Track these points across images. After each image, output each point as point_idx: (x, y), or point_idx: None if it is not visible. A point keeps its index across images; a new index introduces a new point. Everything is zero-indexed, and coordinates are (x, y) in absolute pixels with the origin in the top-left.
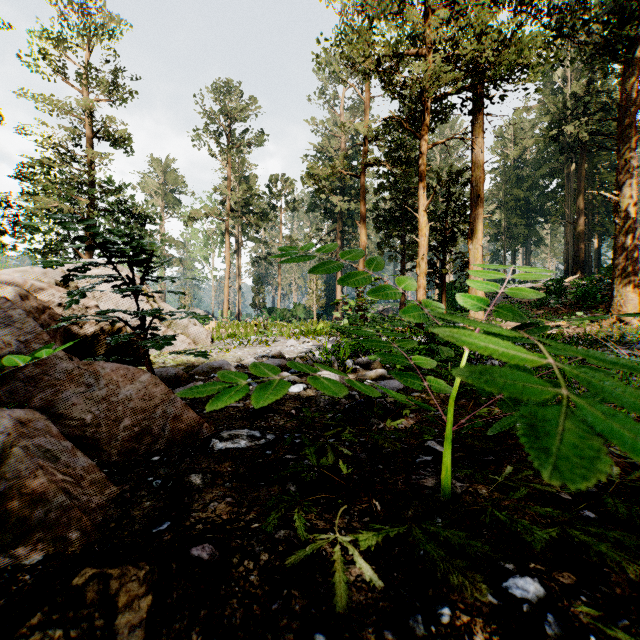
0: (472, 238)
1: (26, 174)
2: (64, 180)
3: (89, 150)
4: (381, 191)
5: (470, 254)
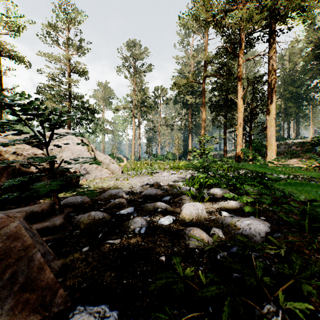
0: (269, 113)
1: (41, 91)
2: (57, 93)
3: (68, 78)
4: (213, 91)
5: (267, 122)
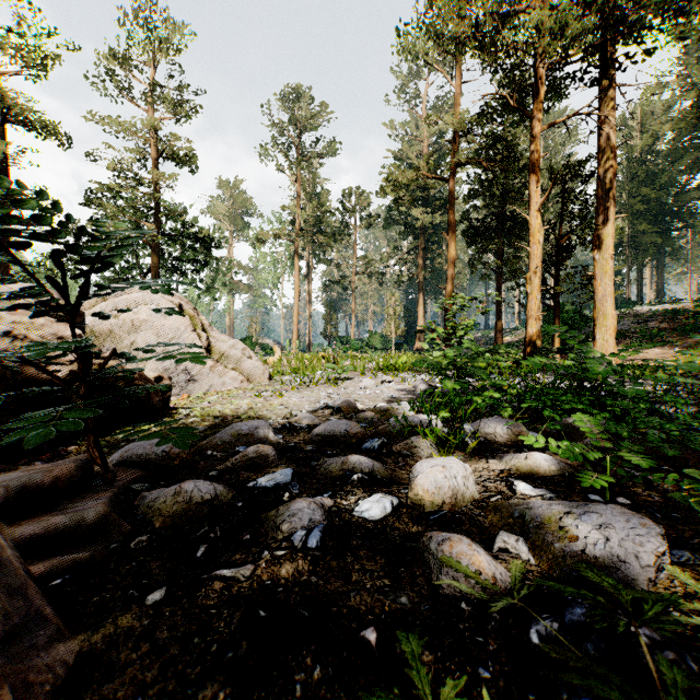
0: (599, 245)
1: (93, 200)
2: (130, 205)
3: (153, 171)
4: (473, 197)
5: (596, 266)
